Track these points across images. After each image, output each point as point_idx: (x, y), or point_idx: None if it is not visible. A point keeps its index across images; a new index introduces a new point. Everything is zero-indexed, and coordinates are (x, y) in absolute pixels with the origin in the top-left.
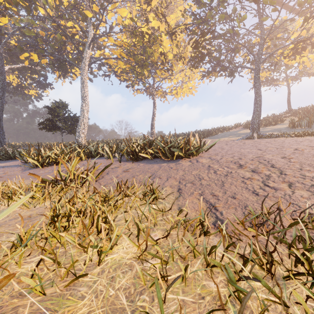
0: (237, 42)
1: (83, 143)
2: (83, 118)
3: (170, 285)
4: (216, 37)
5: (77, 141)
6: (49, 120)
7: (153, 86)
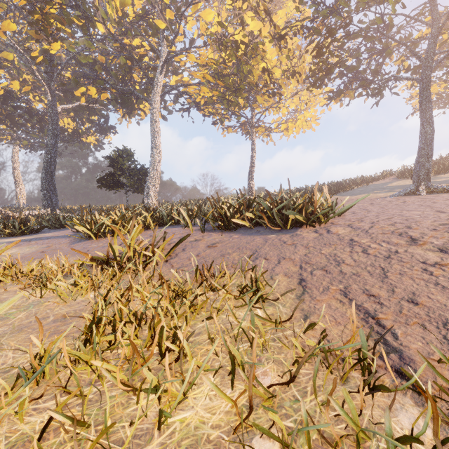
0: (389, 38)
1: (153, 205)
2: (153, 170)
3: None
4: (353, 34)
5: (146, 202)
6: (110, 175)
7: (251, 120)
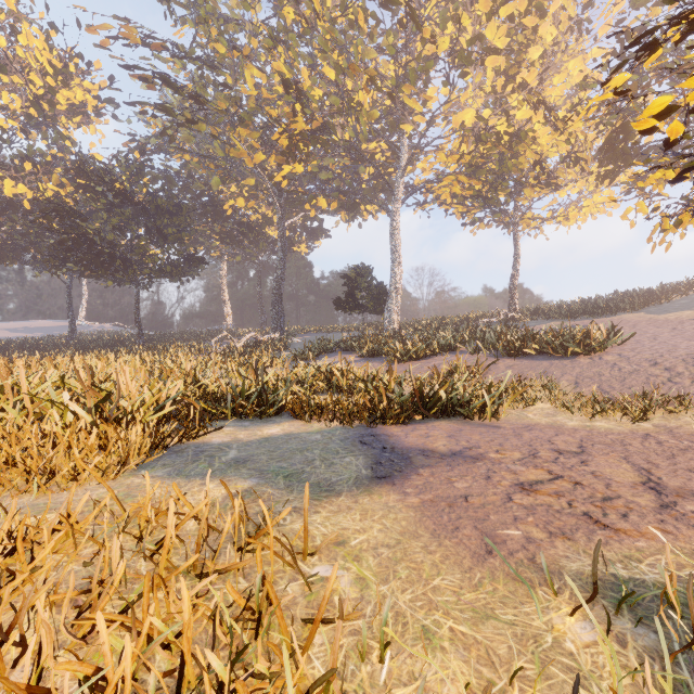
0: None
1: (395, 327)
2: (395, 289)
3: (574, 401)
4: None
5: (387, 324)
6: (350, 297)
7: (514, 215)
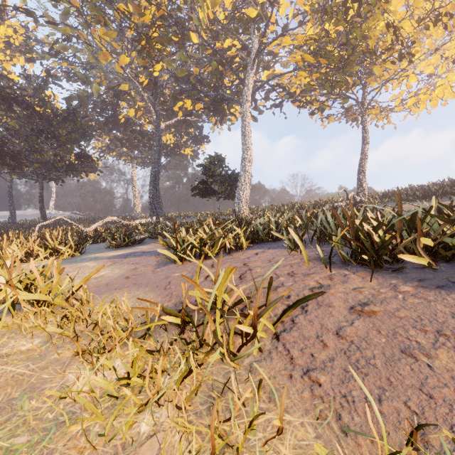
0: None
1: (244, 211)
2: (244, 175)
3: None
4: None
5: (237, 209)
6: (203, 183)
7: (362, 101)
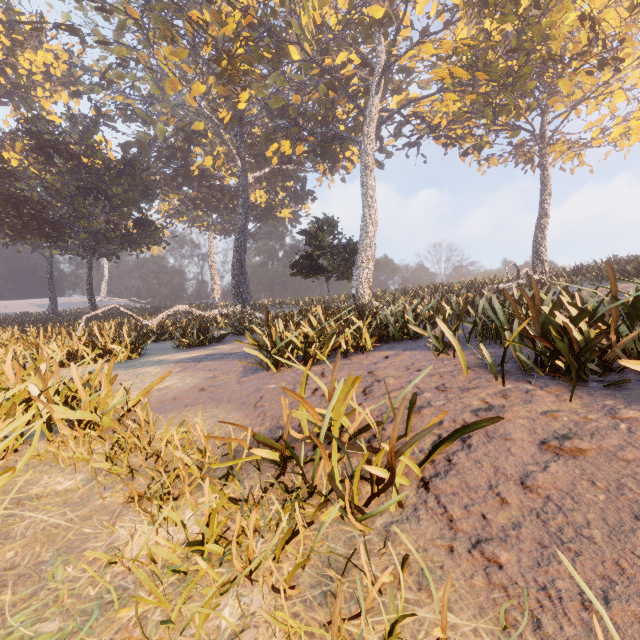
0: None
1: (365, 297)
2: (365, 245)
3: None
4: None
5: (355, 293)
6: (306, 257)
7: (541, 133)
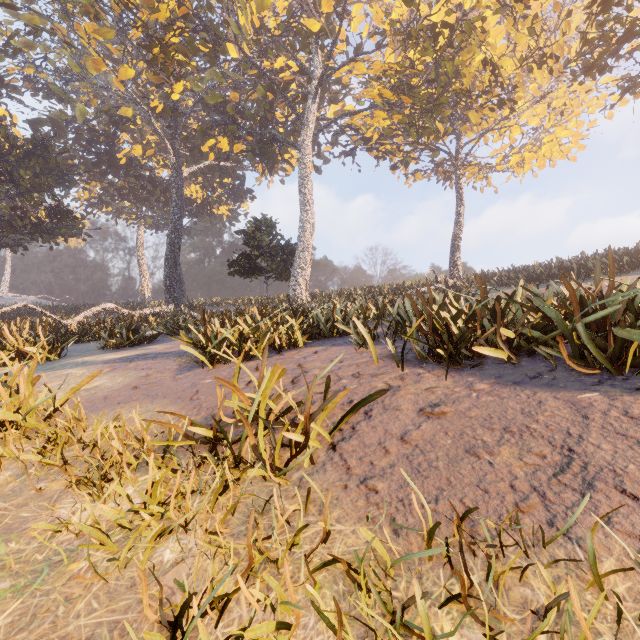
0: None
1: (302, 297)
2: (303, 247)
3: None
4: None
5: (293, 294)
6: (245, 257)
7: (456, 156)
